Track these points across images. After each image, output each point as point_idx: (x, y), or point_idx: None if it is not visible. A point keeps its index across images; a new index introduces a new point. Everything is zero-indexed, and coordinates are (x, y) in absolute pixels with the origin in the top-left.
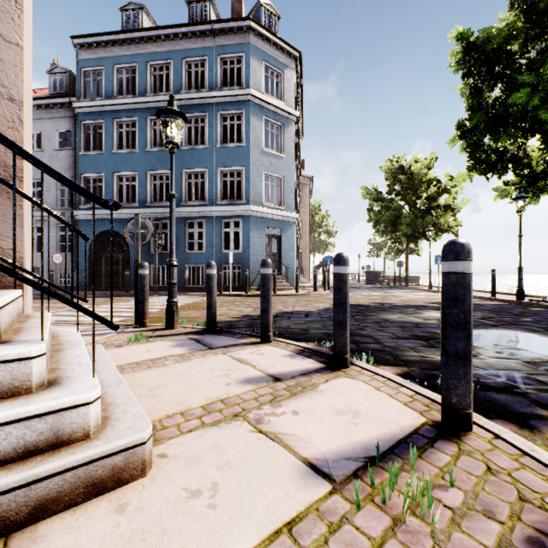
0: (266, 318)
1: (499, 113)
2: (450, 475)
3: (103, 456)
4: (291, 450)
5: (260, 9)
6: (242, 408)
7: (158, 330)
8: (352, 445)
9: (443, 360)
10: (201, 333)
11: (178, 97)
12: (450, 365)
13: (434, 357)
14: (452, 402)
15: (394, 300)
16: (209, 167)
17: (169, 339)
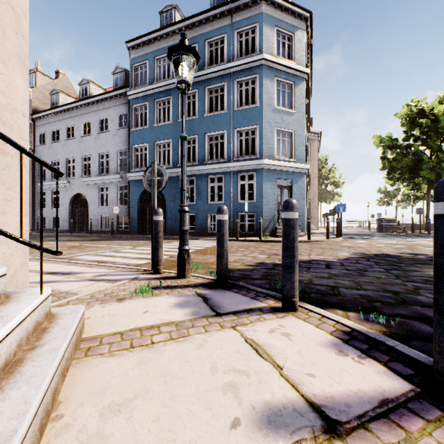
0: (290, 277)
1: None
2: None
3: None
4: None
5: None
6: None
7: (169, 279)
8: None
9: None
10: (211, 286)
11: (202, 73)
12: None
13: None
14: None
15: (427, 251)
16: (227, 129)
17: (175, 293)
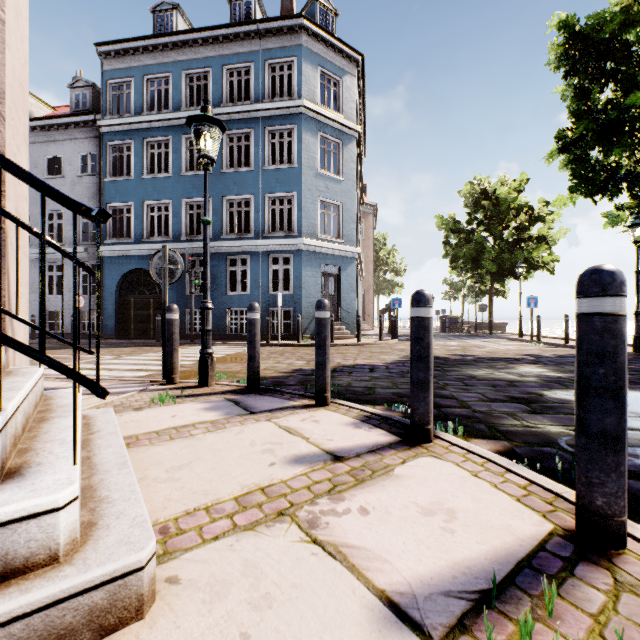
0: (322, 374)
1: (612, 119)
2: (619, 637)
3: (74, 594)
4: (360, 576)
5: (315, 5)
6: (290, 501)
7: (189, 389)
8: (450, 569)
9: (580, 442)
10: (241, 392)
11: (218, 111)
12: (593, 449)
13: (542, 427)
14: (596, 505)
15: (478, 352)
16: (254, 193)
17: (202, 400)
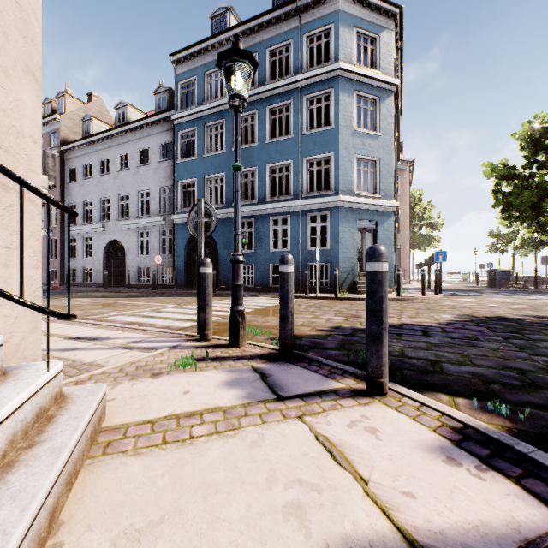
0: (377, 351)
1: None
2: None
3: None
4: None
5: None
6: None
7: (219, 348)
8: None
9: None
10: (272, 359)
11: (262, 89)
12: None
13: None
14: None
15: None
16: (294, 158)
17: (226, 367)
